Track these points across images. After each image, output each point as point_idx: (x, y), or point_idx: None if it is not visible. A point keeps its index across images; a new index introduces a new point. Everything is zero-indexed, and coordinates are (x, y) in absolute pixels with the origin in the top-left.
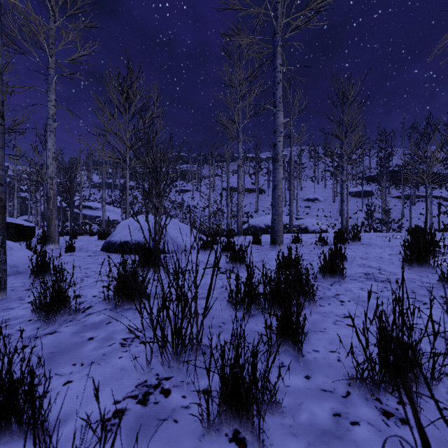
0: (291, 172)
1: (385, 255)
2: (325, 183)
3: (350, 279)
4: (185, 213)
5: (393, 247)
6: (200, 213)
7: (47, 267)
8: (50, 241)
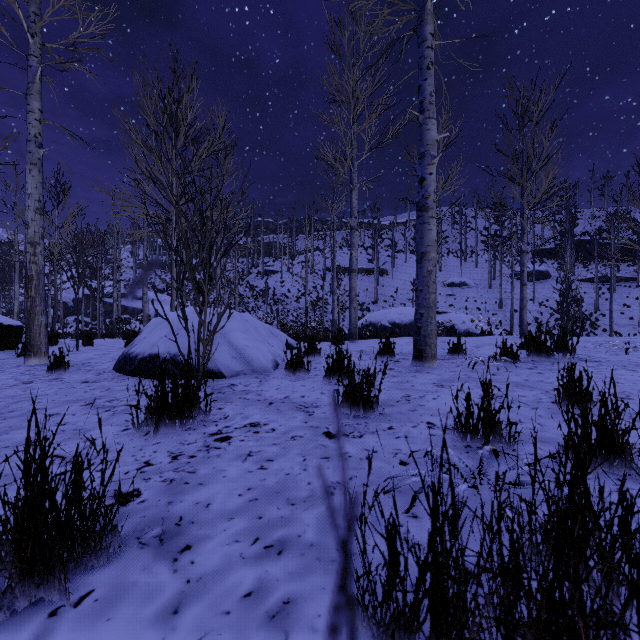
0: None
1: None
2: (477, 260)
3: None
4: (271, 304)
5: None
6: (292, 305)
7: None
8: (30, 353)
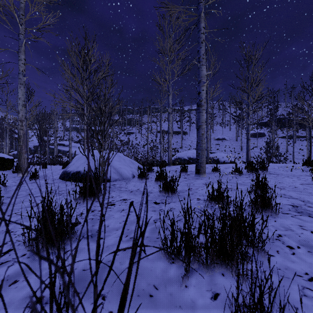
0: (207, 118)
1: (298, 185)
2: (230, 127)
3: (281, 213)
4: (131, 148)
5: (298, 176)
6: (141, 149)
7: None
8: (20, 171)
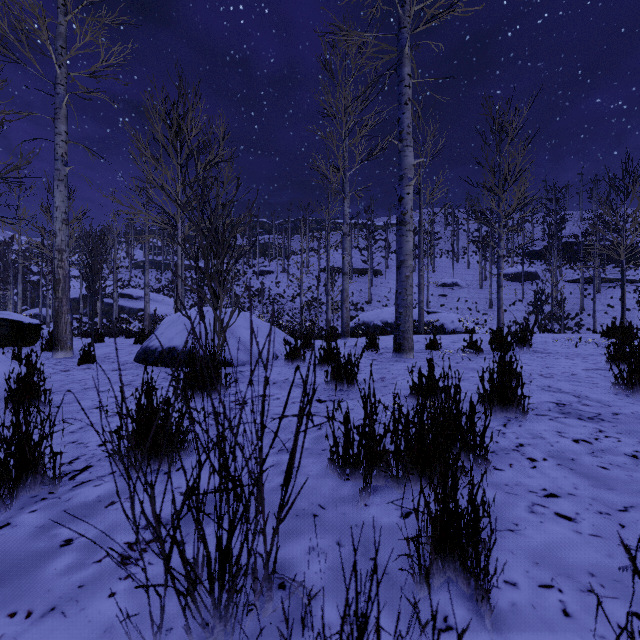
0: (421, 244)
1: (578, 371)
2: (469, 261)
3: (534, 414)
4: (267, 304)
5: (585, 357)
6: (288, 305)
7: (34, 392)
8: (58, 347)
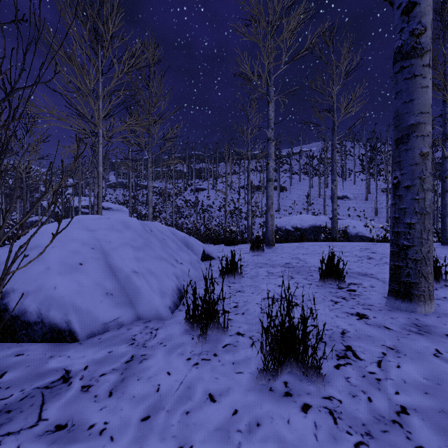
0: (334, 157)
1: None
2: (355, 179)
3: None
4: (200, 213)
5: None
6: (216, 213)
7: None
8: None
